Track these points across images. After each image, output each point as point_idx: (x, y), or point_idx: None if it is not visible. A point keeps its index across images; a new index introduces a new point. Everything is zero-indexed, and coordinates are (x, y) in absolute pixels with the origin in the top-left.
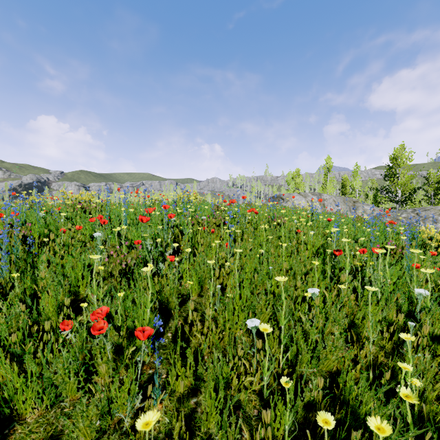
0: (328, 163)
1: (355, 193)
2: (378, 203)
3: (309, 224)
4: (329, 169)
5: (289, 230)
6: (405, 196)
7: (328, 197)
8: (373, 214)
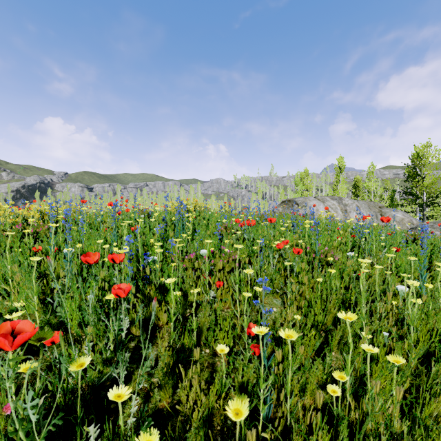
0: (340, 163)
1: (371, 195)
2: (395, 205)
3: (413, 284)
4: (341, 169)
5: (342, 271)
6: (432, 200)
7: (351, 202)
8: (404, 222)
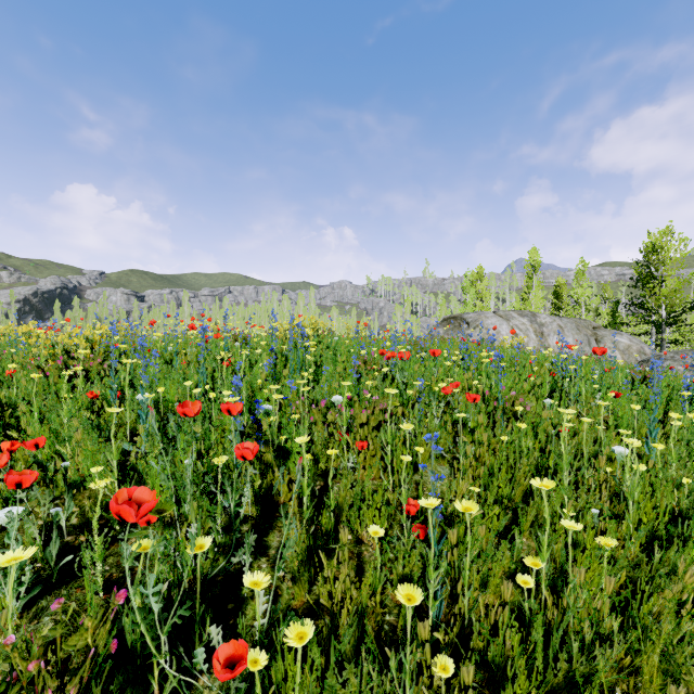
0: (533, 258)
1: (581, 308)
2: (619, 324)
3: (634, 443)
4: (535, 268)
5: (536, 426)
6: (675, 316)
7: (549, 320)
8: (631, 351)
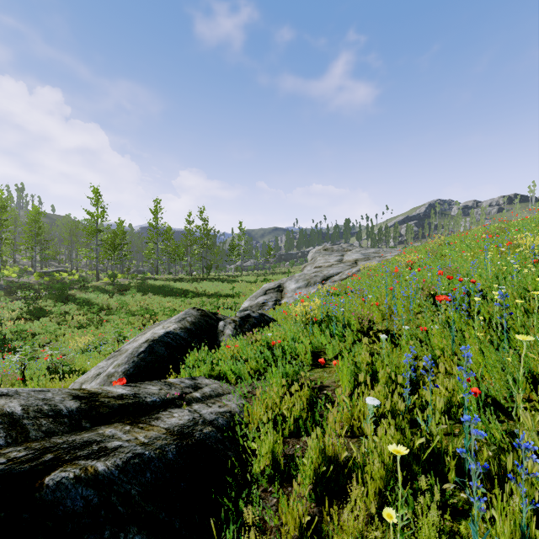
0: None
1: None
2: None
3: None
4: None
5: None
6: None
7: None
8: None
